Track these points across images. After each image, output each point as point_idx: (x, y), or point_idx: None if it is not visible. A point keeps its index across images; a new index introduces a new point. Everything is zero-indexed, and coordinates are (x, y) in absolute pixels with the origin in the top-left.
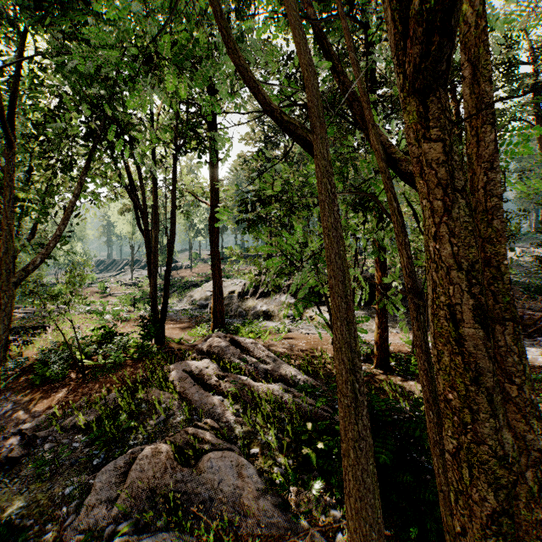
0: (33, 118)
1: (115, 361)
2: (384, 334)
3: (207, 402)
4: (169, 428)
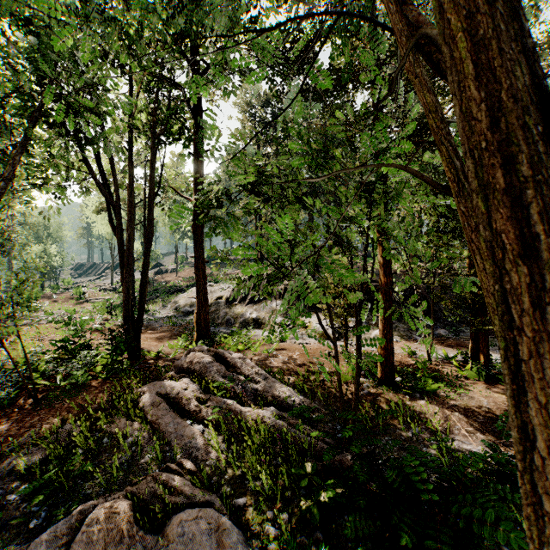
0: None
1: (78, 381)
2: (390, 347)
3: (184, 434)
4: (135, 471)
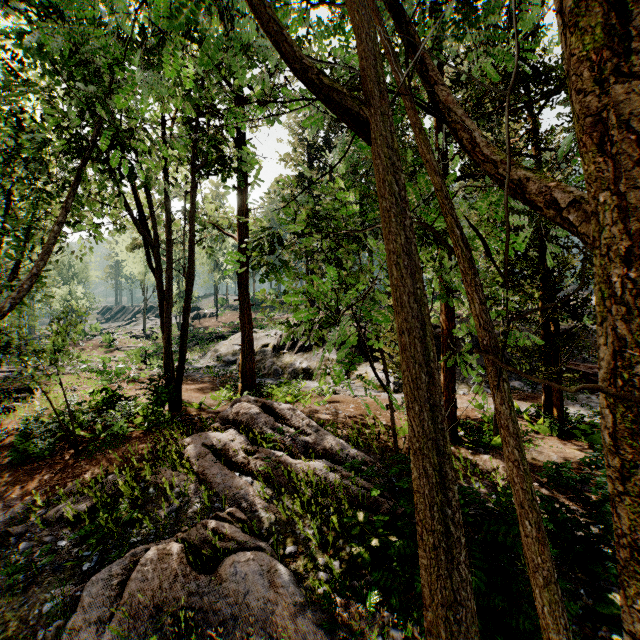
0: (7, 124)
1: (118, 432)
2: (452, 398)
3: (232, 485)
4: (183, 520)
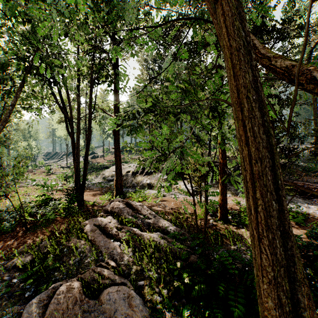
0: None
1: (49, 218)
2: (225, 199)
3: (109, 247)
4: (82, 267)
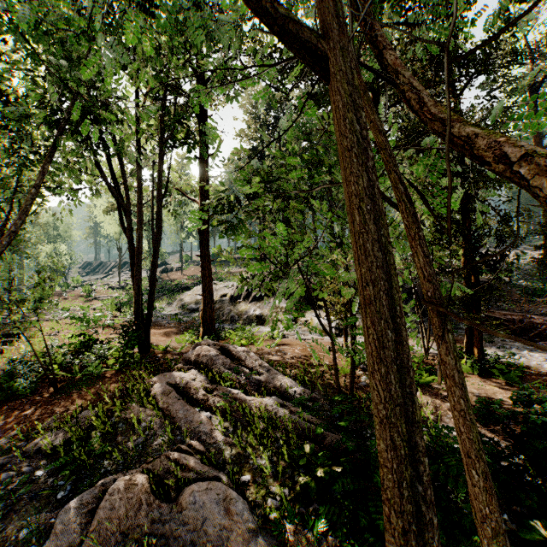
0: None
1: (93, 372)
2: None
3: (193, 420)
4: (149, 452)
